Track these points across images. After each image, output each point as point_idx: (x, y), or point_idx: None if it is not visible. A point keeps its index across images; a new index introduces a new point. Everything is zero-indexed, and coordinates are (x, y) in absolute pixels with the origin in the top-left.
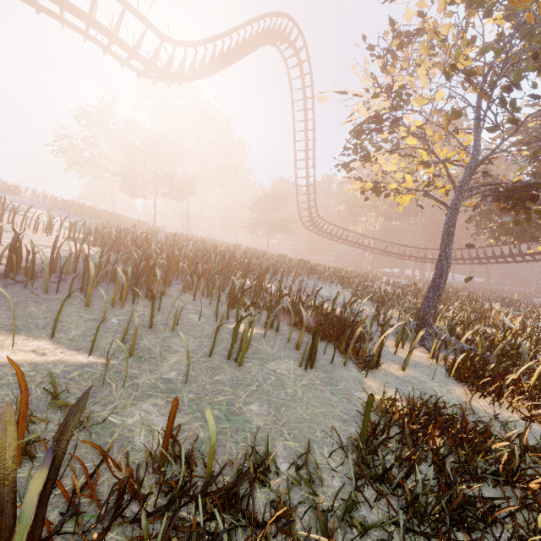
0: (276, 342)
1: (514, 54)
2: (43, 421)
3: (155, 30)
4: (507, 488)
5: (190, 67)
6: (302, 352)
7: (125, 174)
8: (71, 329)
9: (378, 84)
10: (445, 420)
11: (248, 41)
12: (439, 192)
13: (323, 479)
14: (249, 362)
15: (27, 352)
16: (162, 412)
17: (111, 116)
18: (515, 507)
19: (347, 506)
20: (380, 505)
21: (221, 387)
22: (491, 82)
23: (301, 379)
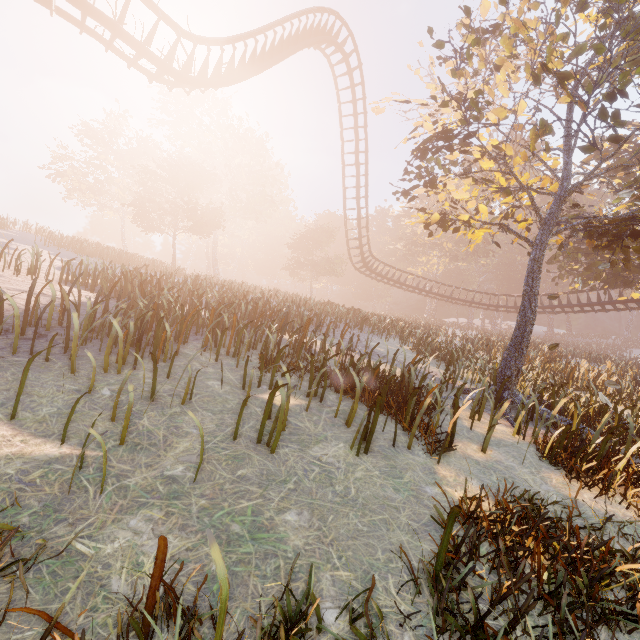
0: (321, 417)
1: (613, 56)
2: None
3: (170, 23)
4: None
5: (215, 70)
6: (354, 430)
7: (138, 204)
8: (42, 405)
9: (446, 92)
10: (548, 527)
11: (287, 42)
12: (519, 226)
13: (389, 634)
14: (285, 446)
15: None
16: (158, 530)
17: (121, 133)
18: None
19: None
20: None
21: (246, 486)
22: (589, 88)
23: (354, 470)
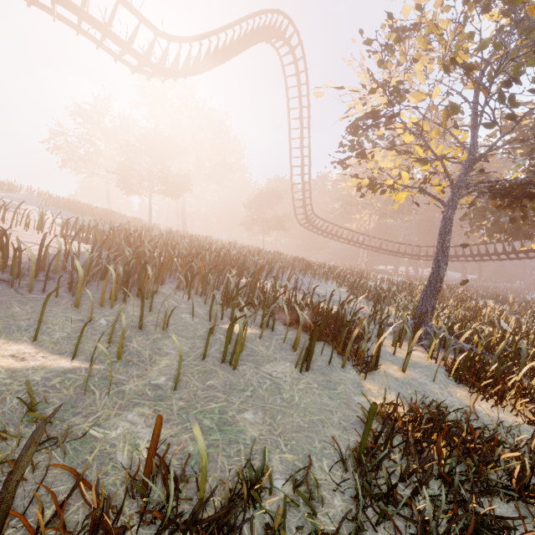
0: (272, 343)
1: (512, 50)
2: (15, 437)
3: (148, 25)
4: (519, 502)
5: (185, 63)
6: (298, 353)
7: (120, 171)
8: (56, 331)
9: (374, 80)
10: (450, 427)
11: (244, 38)
12: (435, 189)
13: (323, 498)
14: (244, 364)
15: (5, 356)
16: (149, 422)
17: (106, 113)
18: (534, 531)
19: (350, 533)
20: (386, 528)
21: (214, 393)
22: (490, 77)
23: (298, 383)
